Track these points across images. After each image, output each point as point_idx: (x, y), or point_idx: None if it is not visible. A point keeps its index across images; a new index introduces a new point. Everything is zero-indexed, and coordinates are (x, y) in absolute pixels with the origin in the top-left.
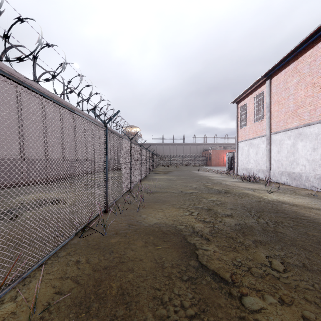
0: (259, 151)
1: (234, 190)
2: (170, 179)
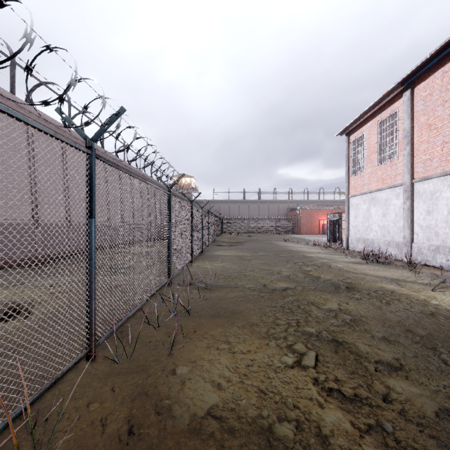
0: (389, 211)
1: (361, 282)
2: (242, 257)
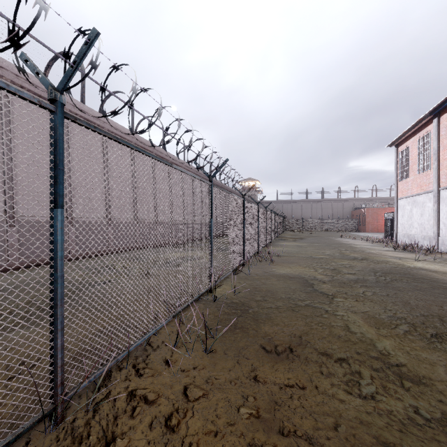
0: (425, 212)
1: (375, 257)
2: (300, 246)
